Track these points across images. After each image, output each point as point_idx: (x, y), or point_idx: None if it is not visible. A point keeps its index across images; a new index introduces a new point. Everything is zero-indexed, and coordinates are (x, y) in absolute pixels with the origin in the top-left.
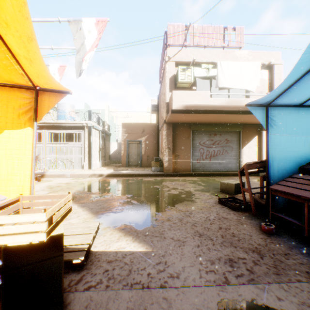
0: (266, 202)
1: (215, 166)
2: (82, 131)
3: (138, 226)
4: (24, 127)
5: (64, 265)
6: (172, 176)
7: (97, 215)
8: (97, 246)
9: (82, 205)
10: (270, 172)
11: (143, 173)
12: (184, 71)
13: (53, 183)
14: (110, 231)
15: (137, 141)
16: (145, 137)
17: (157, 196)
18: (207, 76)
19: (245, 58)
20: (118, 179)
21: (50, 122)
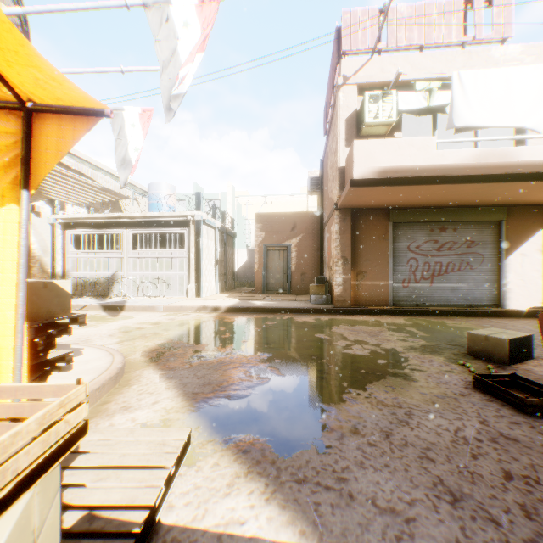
0: None
1: (443, 296)
2: (186, 230)
3: (282, 446)
4: (1, 203)
5: None
6: (351, 313)
7: (194, 402)
8: (175, 507)
9: (168, 374)
10: None
11: (293, 306)
12: (377, 102)
13: (131, 322)
14: (213, 454)
15: (283, 246)
16: (297, 239)
17: (324, 361)
18: (428, 106)
19: (516, 62)
20: (246, 317)
21: (134, 215)
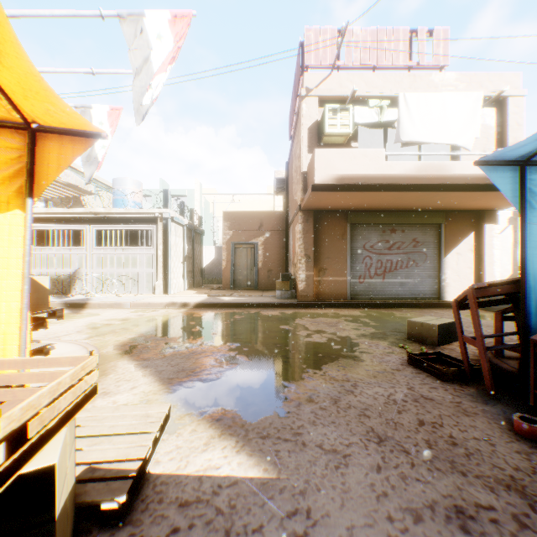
0: (520, 368)
1: (394, 290)
2: (153, 227)
3: (249, 414)
4: (7, 209)
5: (84, 509)
6: (313, 306)
7: (170, 386)
8: (161, 462)
9: (143, 364)
10: (528, 305)
11: (260, 301)
12: (336, 114)
13: (99, 319)
14: (191, 423)
15: (250, 244)
16: (264, 237)
17: (287, 348)
18: (379, 121)
19: (452, 87)
20: (215, 312)
21: (98, 211)
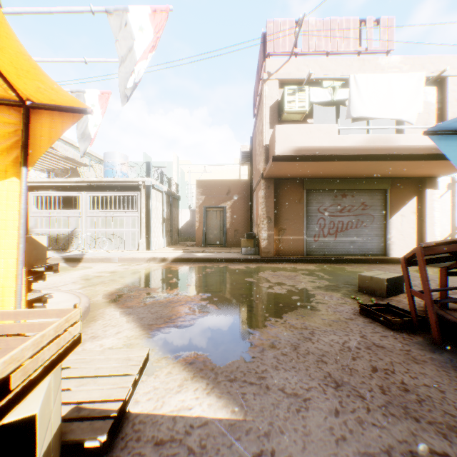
0: None
1: (344, 247)
2: (137, 194)
3: (218, 359)
4: (5, 177)
5: (70, 445)
6: (274, 261)
7: (149, 331)
8: (140, 402)
9: (127, 311)
10: None
11: (227, 256)
12: (294, 94)
13: (91, 271)
14: (167, 366)
15: (220, 208)
16: (231, 202)
17: (251, 298)
18: (332, 100)
19: (397, 69)
20: (189, 266)
21: (92, 180)
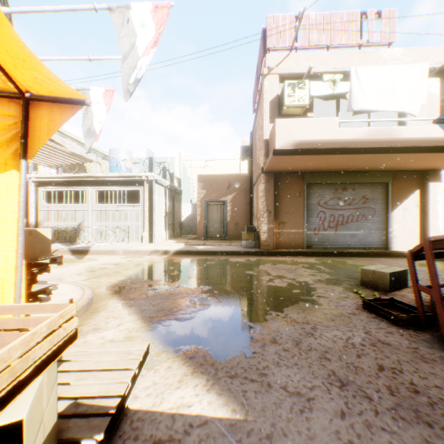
0: None
1: (345, 241)
2: (141, 188)
3: (219, 353)
4: (5, 169)
5: (67, 442)
6: (274, 254)
7: (150, 323)
8: (139, 397)
9: (129, 303)
10: None
11: (228, 249)
12: (294, 89)
13: (96, 263)
14: (167, 360)
15: (220, 202)
16: (232, 196)
17: (252, 291)
18: (333, 93)
19: (399, 61)
20: (191, 259)
21: (97, 175)
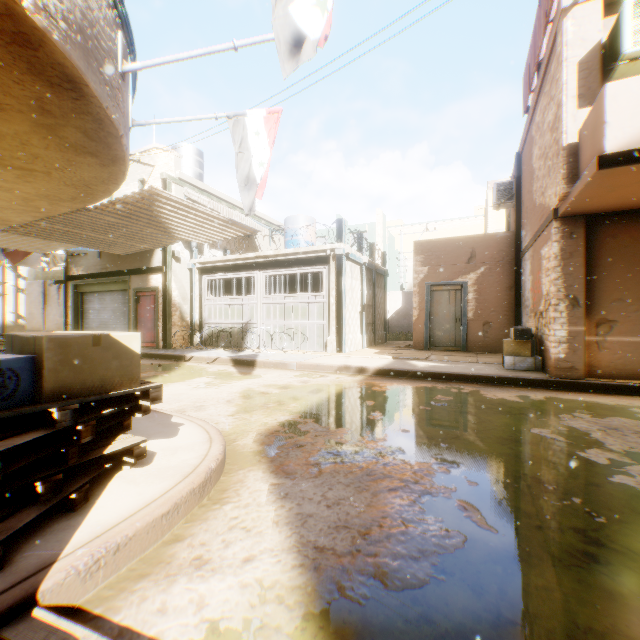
0: None
1: None
2: (325, 269)
3: None
4: None
5: None
6: (585, 389)
7: (314, 576)
8: None
9: (283, 487)
10: None
11: (476, 372)
12: None
13: (257, 383)
14: None
15: (454, 285)
16: (477, 274)
17: (574, 500)
18: None
19: None
20: (404, 386)
21: (267, 254)
